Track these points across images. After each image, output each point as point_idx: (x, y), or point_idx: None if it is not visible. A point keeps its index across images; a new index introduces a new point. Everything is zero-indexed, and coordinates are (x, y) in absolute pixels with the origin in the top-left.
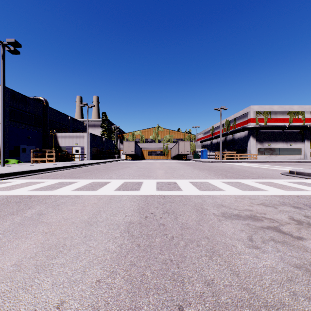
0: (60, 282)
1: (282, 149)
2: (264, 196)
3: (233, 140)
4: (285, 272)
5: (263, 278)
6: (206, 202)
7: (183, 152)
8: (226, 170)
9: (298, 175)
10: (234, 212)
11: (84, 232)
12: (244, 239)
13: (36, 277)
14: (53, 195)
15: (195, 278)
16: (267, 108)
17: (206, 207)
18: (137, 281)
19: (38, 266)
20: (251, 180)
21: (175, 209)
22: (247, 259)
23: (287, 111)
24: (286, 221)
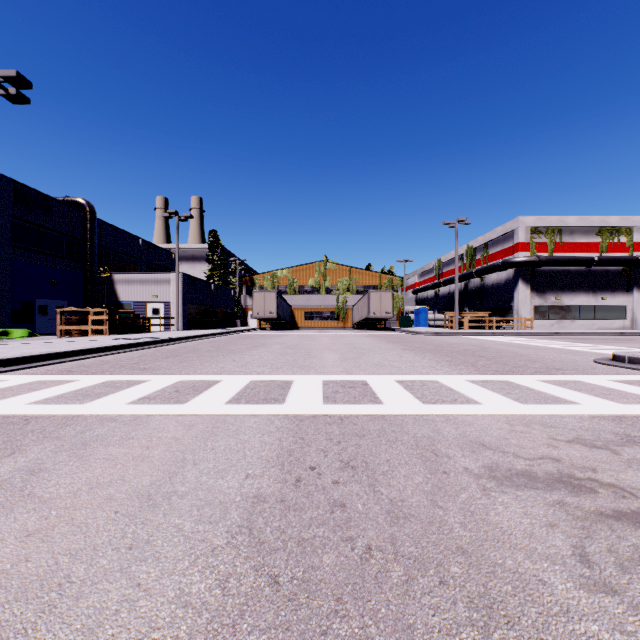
0: None
1: (585, 307)
2: (575, 419)
3: (483, 289)
4: None
5: None
6: (443, 435)
7: (379, 314)
8: (472, 352)
9: (633, 365)
10: (516, 465)
11: (131, 531)
12: (565, 556)
13: None
14: (82, 416)
15: None
16: (553, 222)
17: (444, 449)
18: None
19: None
20: (533, 376)
21: (369, 455)
22: (596, 639)
23: (596, 228)
24: None
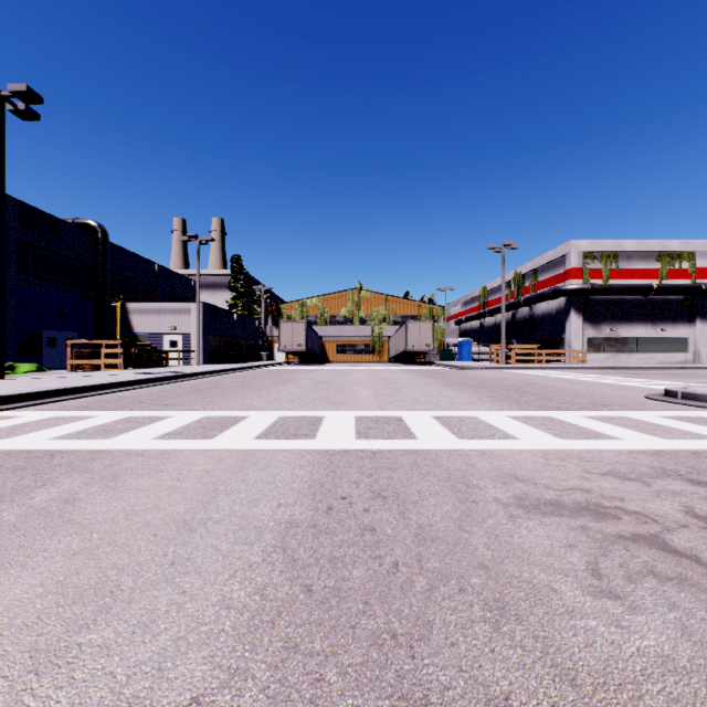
0: (93, 703)
1: (643, 339)
2: (613, 453)
3: (532, 319)
4: (700, 672)
5: (644, 690)
6: (476, 468)
7: (418, 347)
8: (517, 388)
9: (686, 401)
10: (546, 495)
11: (172, 551)
12: (578, 570)
13: (28, 689)
14: (108, 451)
15: (459, 690)
16: (608, 246)
17: (476, 481)
18: (301, 700)
19: (39, 651)
20: (578, 412)
21: (400, 486)
22: (592, 632)
23: (655, 252)
24: (678, 521)
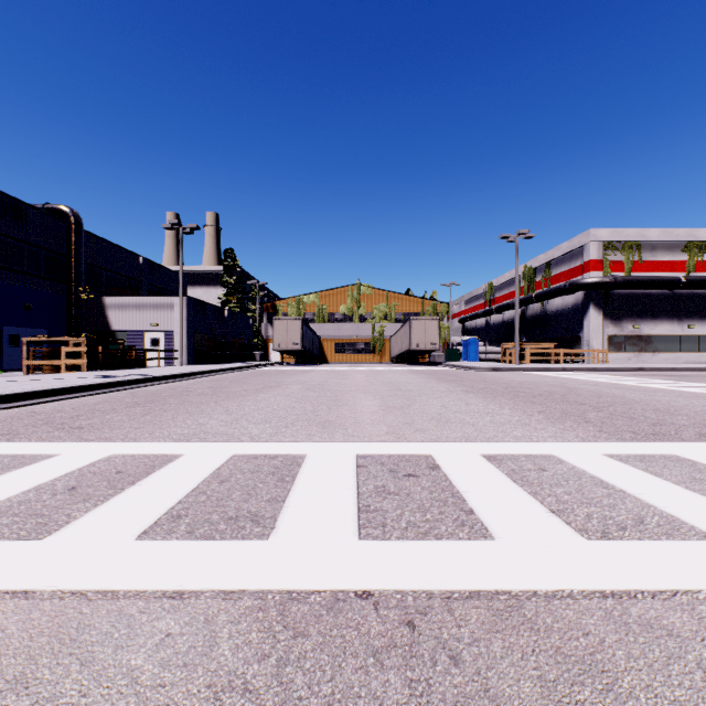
0: None
1: (668, 337)
2: None
3: (545, 316)
4: None
5: None
6: None
7: (423, 346)
8: (562, 397)
9: None
10: None
11: None
12: None
13: None
14: None
15: None
16: (631, 235)
17: None
18: None
19: None
20: None
21: None
22: None
23: (682, 243)
24: None
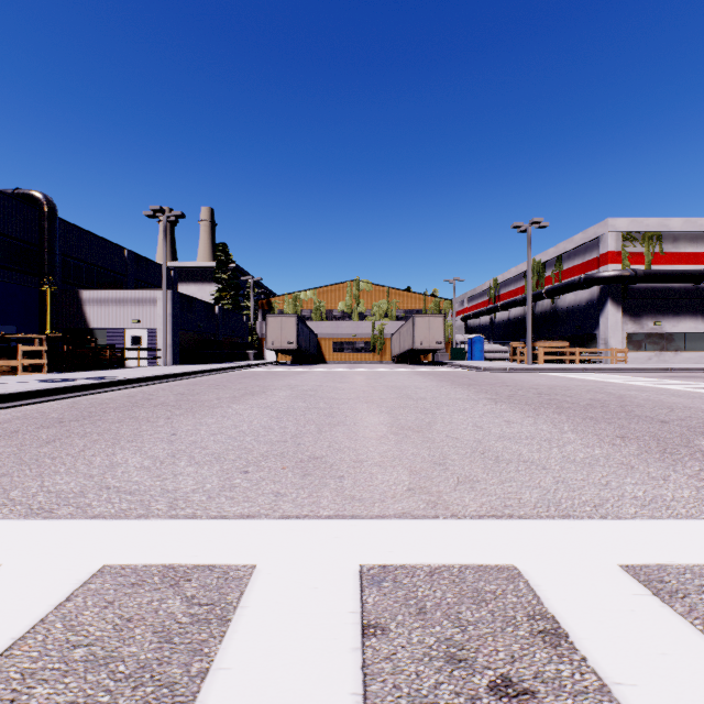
0: None
1: (691, 335)
2: None
3: (555, 313)
4: None
5: None
6: None
7: (427, 344)
8: (623, 409)
9: None
10: None
11: None
12: None
13: None
14: None
15: None
16: (652, 225)
17: None
18: None
19: None
20: None
21: None
22: None
23: None
24: None
